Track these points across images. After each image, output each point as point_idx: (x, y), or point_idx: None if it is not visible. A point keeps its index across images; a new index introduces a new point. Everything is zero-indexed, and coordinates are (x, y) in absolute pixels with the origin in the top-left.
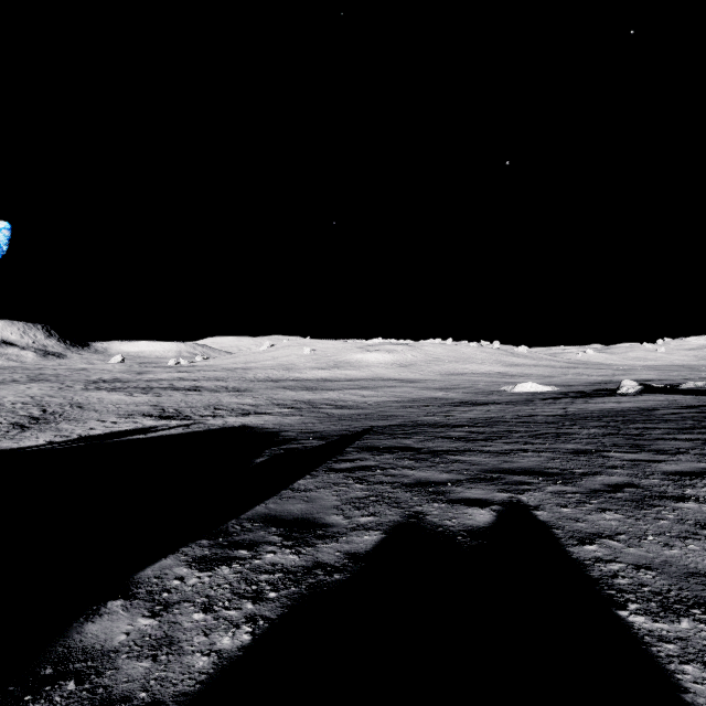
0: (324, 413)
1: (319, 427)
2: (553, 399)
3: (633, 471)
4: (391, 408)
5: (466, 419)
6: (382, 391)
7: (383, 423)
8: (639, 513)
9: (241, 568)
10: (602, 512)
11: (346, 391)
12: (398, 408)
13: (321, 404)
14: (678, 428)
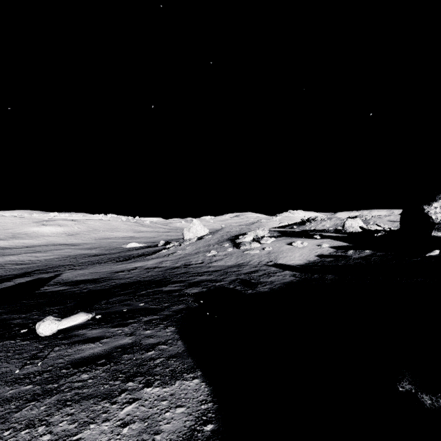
0: (10, 268)
1: (10, 273)
2: (130, 251)
3: (91, 267)
4: (53, 262)
5: (80, 262)
6: (51, 252)
7: (44, 267)
8: (78, 271)
9: (8, 284)
10: (73, 272)
11: (24, 254)
12: (57, 261)
13: (5, 264)
14: (124, 258)
